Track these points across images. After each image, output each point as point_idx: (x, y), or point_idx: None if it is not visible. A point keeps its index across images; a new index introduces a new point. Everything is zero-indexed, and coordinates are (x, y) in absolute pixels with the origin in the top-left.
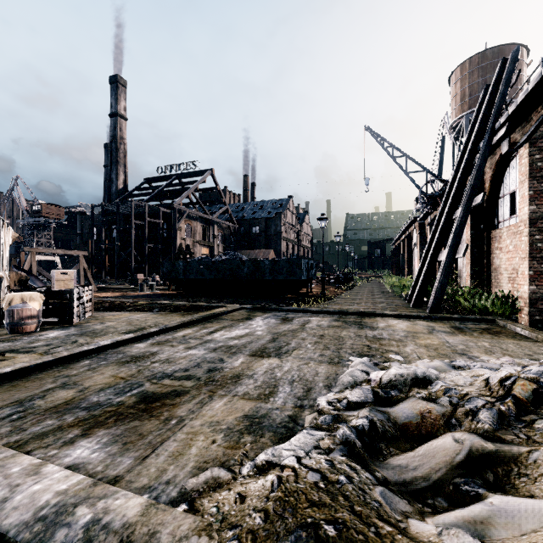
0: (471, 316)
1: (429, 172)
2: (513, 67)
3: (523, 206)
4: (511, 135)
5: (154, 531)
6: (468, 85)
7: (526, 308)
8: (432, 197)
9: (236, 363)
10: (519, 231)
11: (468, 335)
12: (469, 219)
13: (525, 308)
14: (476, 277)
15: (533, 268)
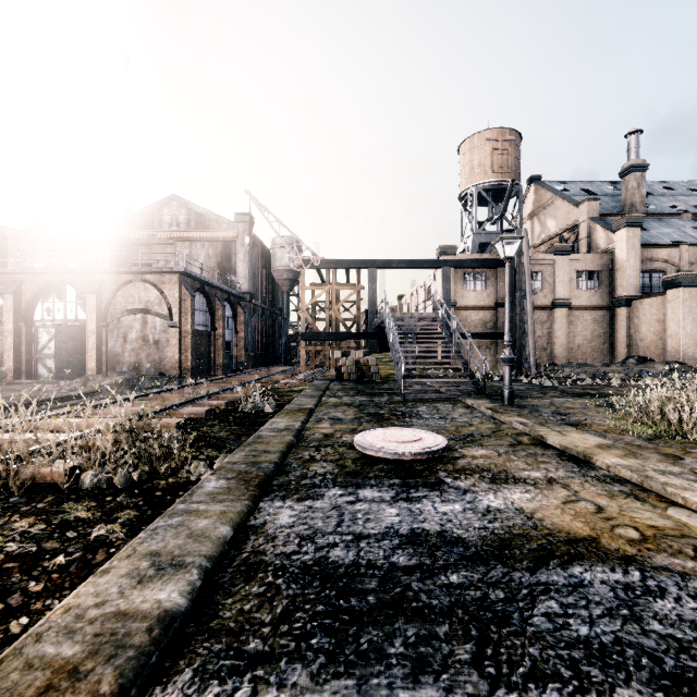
0: None
1: None
2: None
3: (10, 324)
4: None
5: (91, 389)
6: None
7: (12, 374)
8: None
9: (4, 396)
10: (6, 335)
11: (17, 385)
12: None
13: (11, 374)
14: None
15: (16, 354)
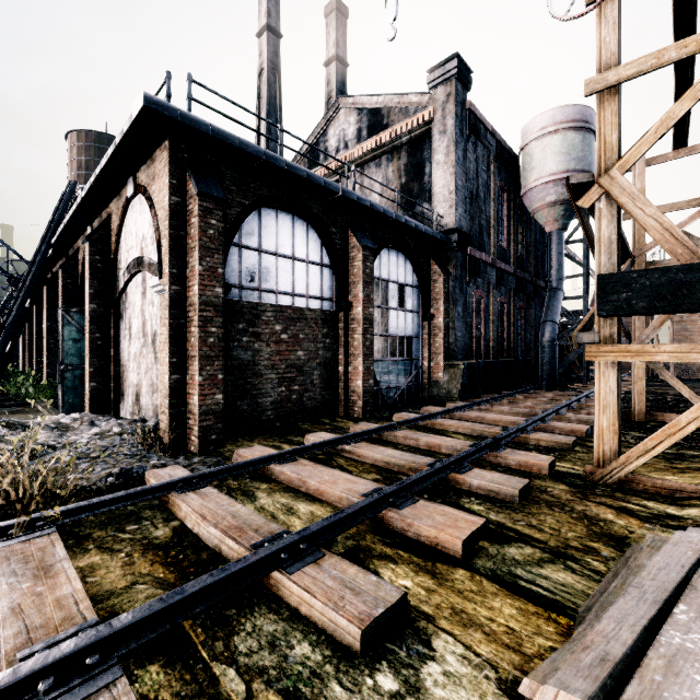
0: (14, 403)
1: (12, 250)
2: (71, 197)
3: None
4: (69, 251)
5: None
6: (85, 158)
7: None
8: (15, 278)
9: None
10: None
11: None
12: (46, 311)
13: None
14: (52, 366)
15: None
